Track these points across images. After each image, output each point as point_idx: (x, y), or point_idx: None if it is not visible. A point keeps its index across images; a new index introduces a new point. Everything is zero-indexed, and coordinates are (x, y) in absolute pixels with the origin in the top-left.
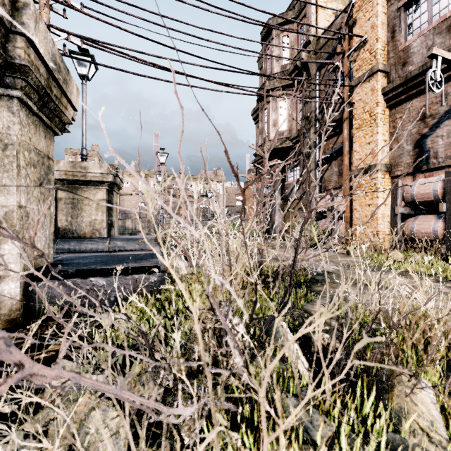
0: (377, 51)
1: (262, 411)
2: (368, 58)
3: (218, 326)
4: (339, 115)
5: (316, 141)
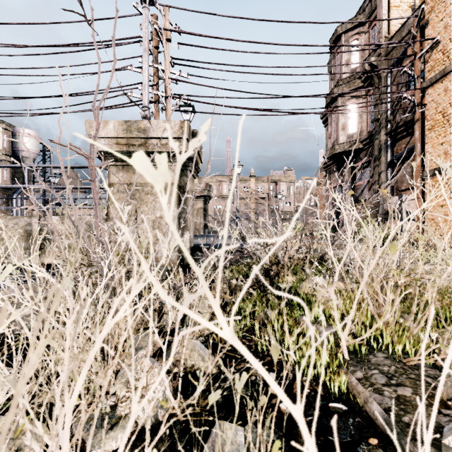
0: (450, 51)
1: (285, 267)
2: (440, 58)
3: (276, 254)
4: (410, 116)
5: (387, 143)
